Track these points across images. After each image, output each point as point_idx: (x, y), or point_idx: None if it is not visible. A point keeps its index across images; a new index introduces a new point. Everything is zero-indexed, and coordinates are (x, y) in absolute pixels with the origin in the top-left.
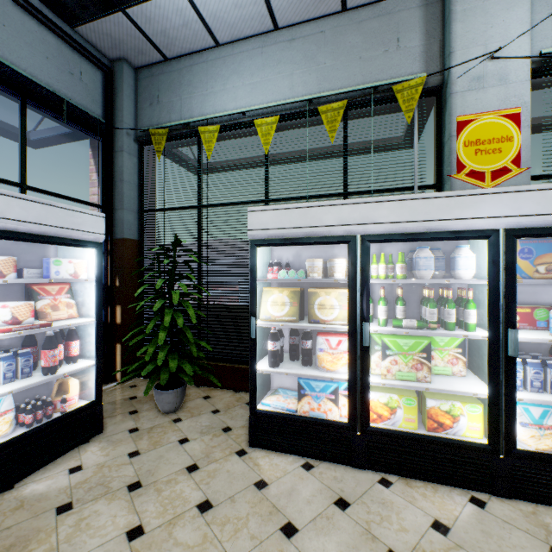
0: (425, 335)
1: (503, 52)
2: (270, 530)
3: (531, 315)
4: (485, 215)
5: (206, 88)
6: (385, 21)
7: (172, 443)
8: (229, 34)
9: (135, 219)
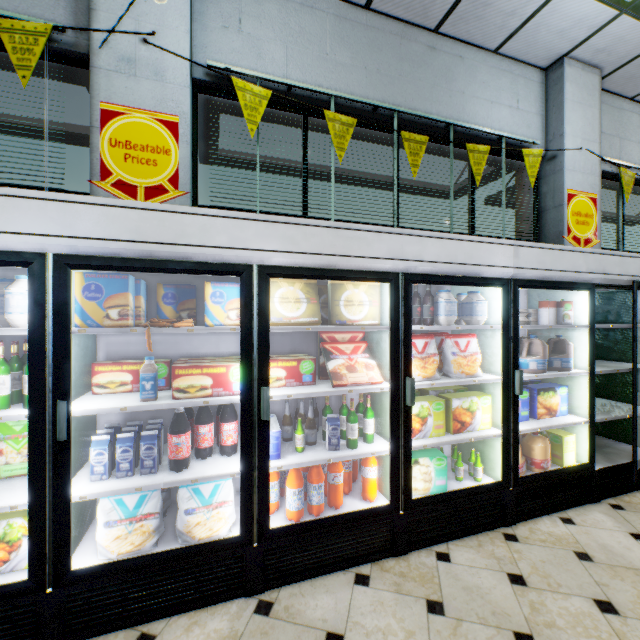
0: None
1: (160, 40)
2: None
3: None
4: (20, 229)
5: None
6: None
7: None
8: None
9: None
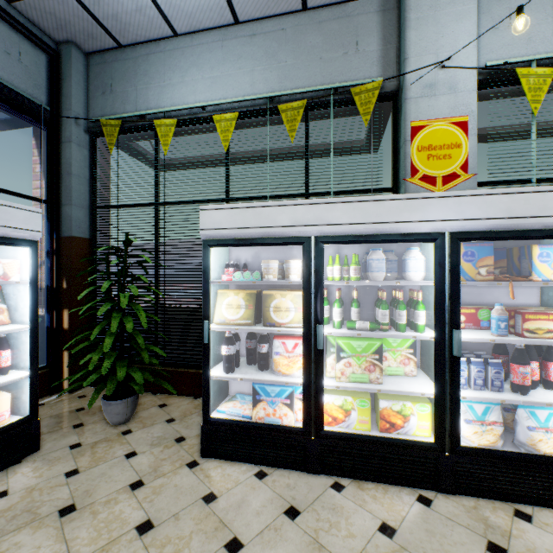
0: (377, 336)
1: (452, 61)
2: (213, 548)
3: (476, 315)
4: (432, 218)
5: (164, 79)
6: (344, 24)
7: (117, 458)
8: (188, 24)
9: (86, 216)
